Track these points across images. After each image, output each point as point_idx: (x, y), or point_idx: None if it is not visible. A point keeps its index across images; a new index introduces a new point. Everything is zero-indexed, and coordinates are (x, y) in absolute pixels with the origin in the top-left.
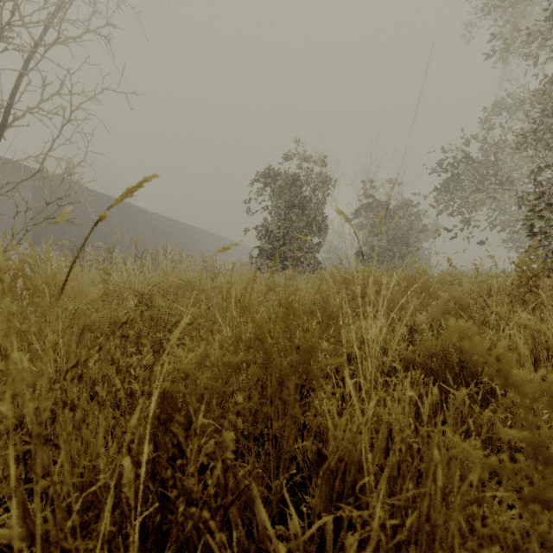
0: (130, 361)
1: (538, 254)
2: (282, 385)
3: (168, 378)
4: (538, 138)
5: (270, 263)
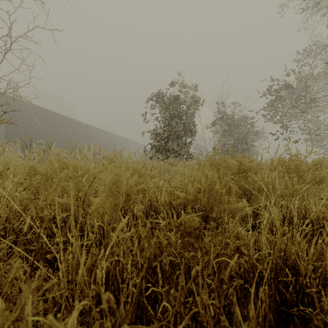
0: None
1: None
2: None
3: None
4: None
5: (159, 155)
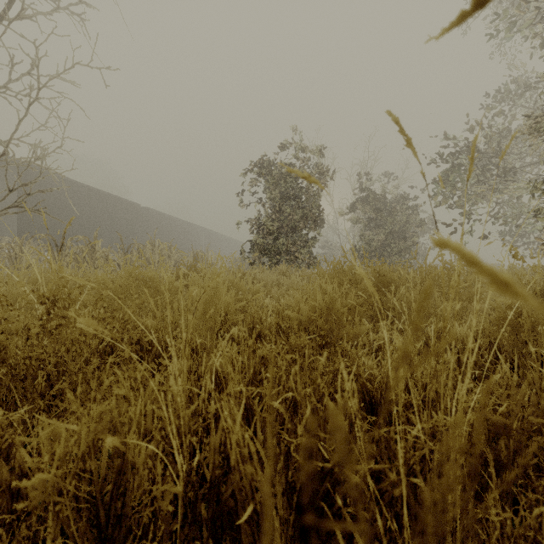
0: None
1: None
2: None
3: None
4: None
5: (264, 259)
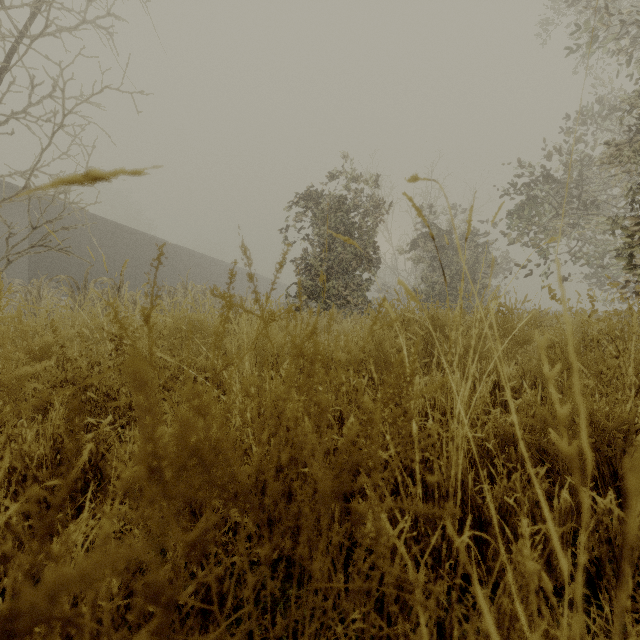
0: (84, 439)
1: (638, 291)
2: (300, 524)
3: (134, 468)
4: (636, 150)
5: (312, 304)
